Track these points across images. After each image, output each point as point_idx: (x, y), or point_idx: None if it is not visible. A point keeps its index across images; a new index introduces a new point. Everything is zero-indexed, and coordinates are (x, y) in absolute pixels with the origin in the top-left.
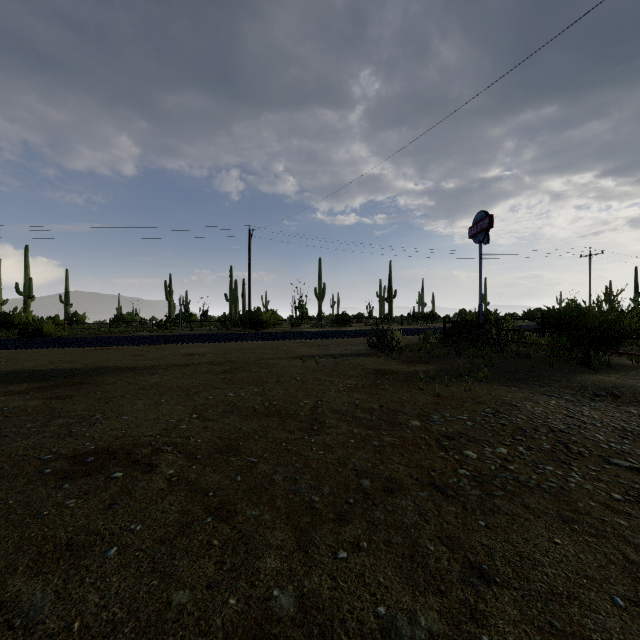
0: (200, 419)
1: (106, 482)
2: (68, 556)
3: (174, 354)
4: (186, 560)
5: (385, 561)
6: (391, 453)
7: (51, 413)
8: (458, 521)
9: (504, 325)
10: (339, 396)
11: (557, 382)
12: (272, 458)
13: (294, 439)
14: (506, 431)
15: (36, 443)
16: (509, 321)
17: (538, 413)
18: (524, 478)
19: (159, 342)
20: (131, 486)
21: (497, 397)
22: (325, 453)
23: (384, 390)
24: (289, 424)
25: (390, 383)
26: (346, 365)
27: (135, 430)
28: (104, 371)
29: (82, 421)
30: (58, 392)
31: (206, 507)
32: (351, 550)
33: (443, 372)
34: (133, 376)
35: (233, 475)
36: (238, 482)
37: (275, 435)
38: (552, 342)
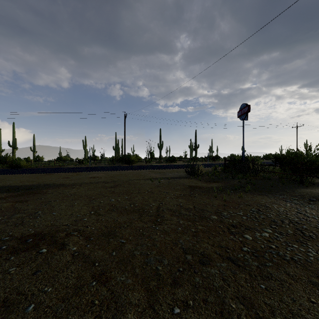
0: (95, 214)
1: (36, 255)
2: (2, 311)
3: (85, 177)
4: (76, 315)
5: (205, 316)
6: (202, 236)
7: (14, 210)
8: (247, 285)
9: (256, 162)
10: (171, 201)
11: (288, 193)
12: (134, 240)
13: (147, 227)
14: (265, 222)
15: (1, 229)
16: (258, 160)
17: (281, 211)
18: (282, 253)
19: (78, 171)
20: (50, 258)
21: (257, 201)
22: (164, 236)
23: (195, 197)
24: (144, 217)
25: (198, 193)
26: (174, 183)
27: (58, 221)
28: (48, 186)
29: (30, 215)
30: (21, 198)
31: (93, 274)
32: (182, 307)
33: (226, 187)
34: (62, 189)
35: (111, 251)
36: (113, 256)
37: (136, 224)
38: (282, 171)
